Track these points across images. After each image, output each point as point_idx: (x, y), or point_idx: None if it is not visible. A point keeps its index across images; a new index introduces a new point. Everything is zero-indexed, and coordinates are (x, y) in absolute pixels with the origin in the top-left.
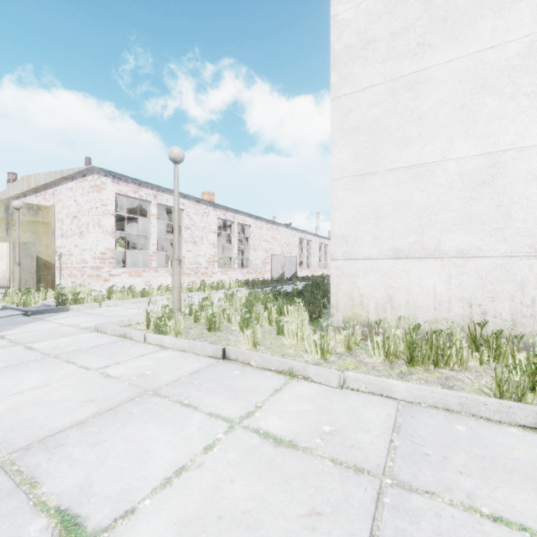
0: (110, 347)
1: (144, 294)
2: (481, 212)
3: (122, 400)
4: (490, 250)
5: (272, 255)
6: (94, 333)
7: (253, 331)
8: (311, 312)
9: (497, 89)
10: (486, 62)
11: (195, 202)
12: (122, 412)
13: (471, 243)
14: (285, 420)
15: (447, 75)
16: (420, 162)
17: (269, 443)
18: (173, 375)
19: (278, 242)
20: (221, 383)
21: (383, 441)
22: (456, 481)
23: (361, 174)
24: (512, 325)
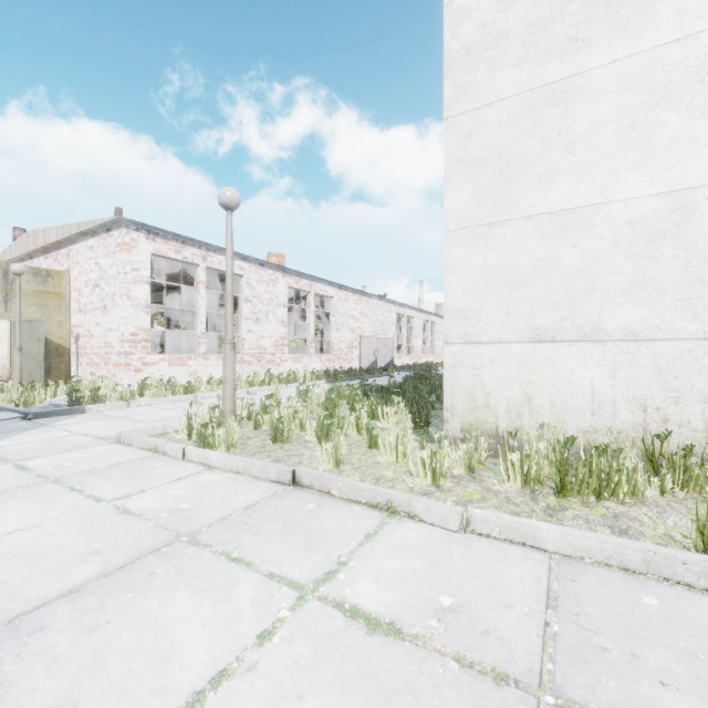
0: (134, 467)
1: (189, 389)
2: (660, 276)
3: (141, 552)
4: (673, 330)
5: (361, 336)
6: (115, 445)
7: (335, 445)
8: (416, 416)
9: (684, 100)
10: (667, 62)
11: (258, 266)
12: (139, 571)
13: (646, 320)
14: (383, 587)
15: (611, 81)
16: (572, 205)
17: (359, 627)
18: (219, 510)
19: (368, 320)
20: (288, 523)
21: (533, 625)
22: (659, 700)
23: (486, 224)
24: (705, 437)
